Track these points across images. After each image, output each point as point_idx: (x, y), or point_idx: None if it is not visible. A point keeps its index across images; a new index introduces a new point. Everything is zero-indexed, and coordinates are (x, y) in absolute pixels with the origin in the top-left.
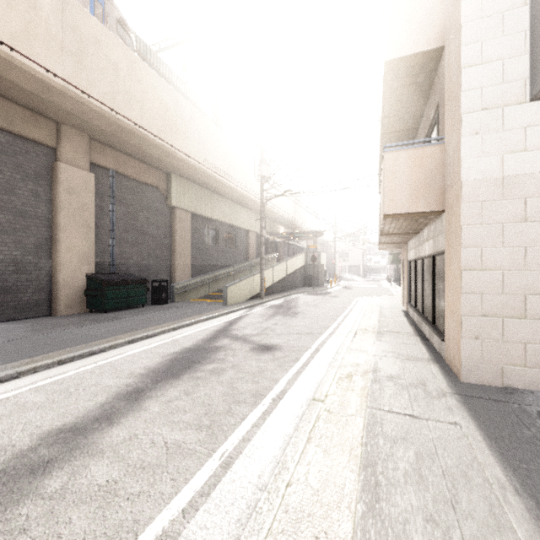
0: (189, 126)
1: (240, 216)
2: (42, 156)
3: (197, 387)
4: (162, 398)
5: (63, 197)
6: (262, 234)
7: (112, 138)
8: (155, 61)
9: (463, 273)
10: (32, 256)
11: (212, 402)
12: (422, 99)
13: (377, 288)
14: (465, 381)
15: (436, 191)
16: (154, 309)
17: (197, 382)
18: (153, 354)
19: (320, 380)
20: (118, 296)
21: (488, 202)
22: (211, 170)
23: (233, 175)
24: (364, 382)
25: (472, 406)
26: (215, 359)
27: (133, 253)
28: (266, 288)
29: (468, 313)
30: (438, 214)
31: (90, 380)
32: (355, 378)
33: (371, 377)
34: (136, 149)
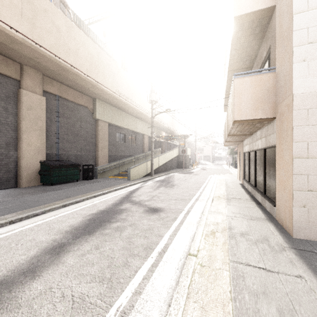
0: (106, 69)
1: (139, 125)
2: (11, 85)
3: (104, 242)
4: (77, 252)
5: (25, 111)
6: (152, 136)
7: (57, 75)
8: (86, 29)
9: (294, 160)
10: (4, 149)
11: (114, 256)
12: (257, 46)
13: (221, 169)
14: (295, 237)
15: (270, 104)
16: (84, 183)
17: (105, 238)
18: (77, 215)
19: (192, 236)
20: (60, 175)
21: (313, 110)
22: (120, 96)
23: (134, 100)
24: (224, 238)
25: (307, 259)
26: (119, 218)
27: (71, 148)
28: (154, 169)
29: (298, 188)
30: (271, 120)
31: (29, 236)
32: (217, 234)
33: (228, 234)
34: (72, 82)
